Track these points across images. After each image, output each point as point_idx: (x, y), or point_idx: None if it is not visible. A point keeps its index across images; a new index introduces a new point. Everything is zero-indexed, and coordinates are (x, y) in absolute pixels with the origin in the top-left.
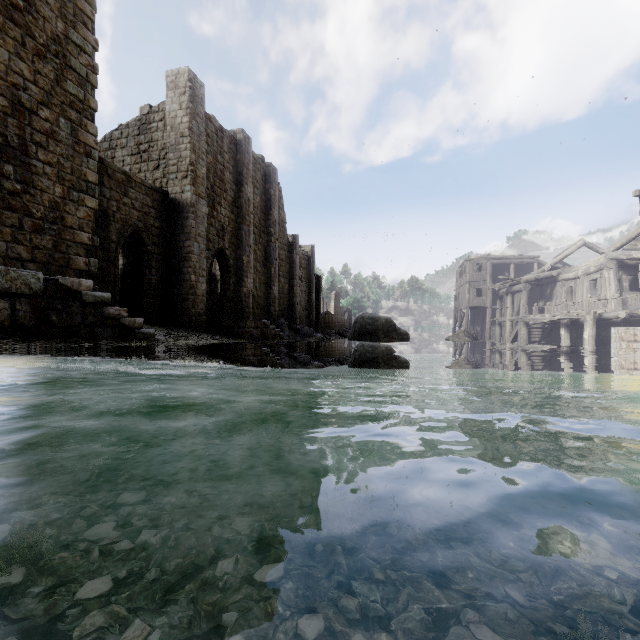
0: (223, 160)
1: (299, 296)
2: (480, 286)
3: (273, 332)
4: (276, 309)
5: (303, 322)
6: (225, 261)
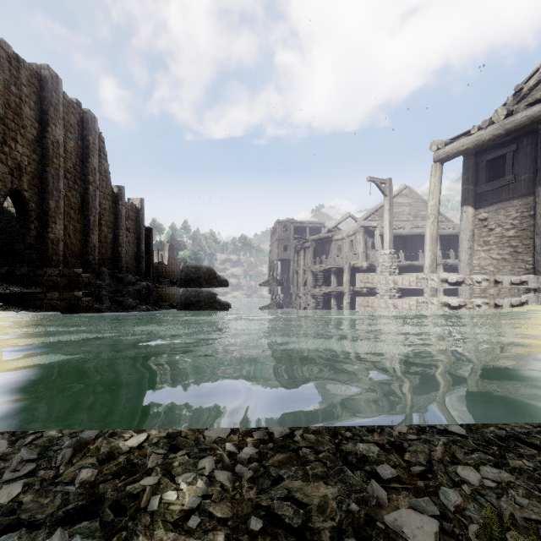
0: (20, 92)
1: (126, 246)
2: (286, 243)
3: (86, 280)
4: (96, 258)
5: (131, 271)
6: (23, 203)
